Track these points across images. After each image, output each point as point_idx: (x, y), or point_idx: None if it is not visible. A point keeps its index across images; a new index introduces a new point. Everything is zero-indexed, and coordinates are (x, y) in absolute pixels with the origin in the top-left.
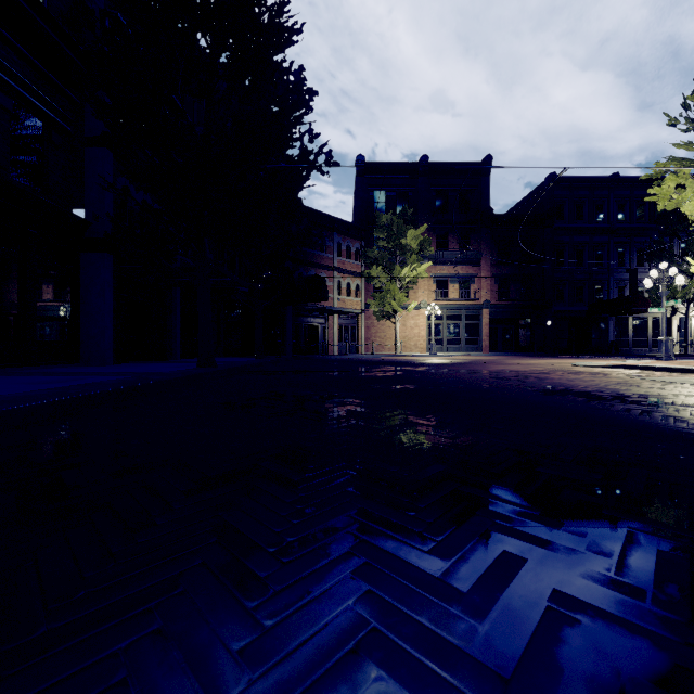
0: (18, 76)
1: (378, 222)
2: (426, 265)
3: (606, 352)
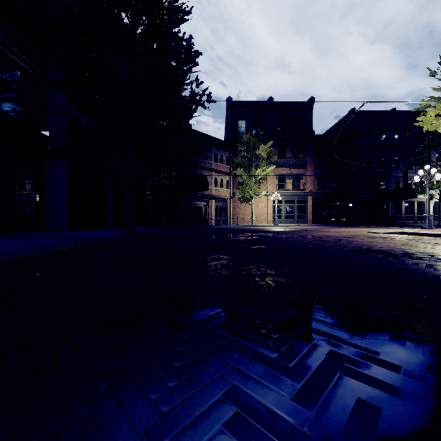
0: (3, 41)
1: (241, 140)
2: (272, 167)
3: (387, 224)
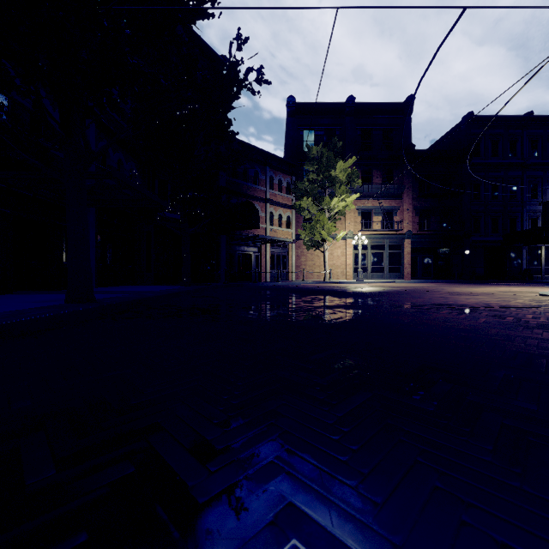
0: None
1: (309, 155)
2: (354, 196)
3: (520, 279)
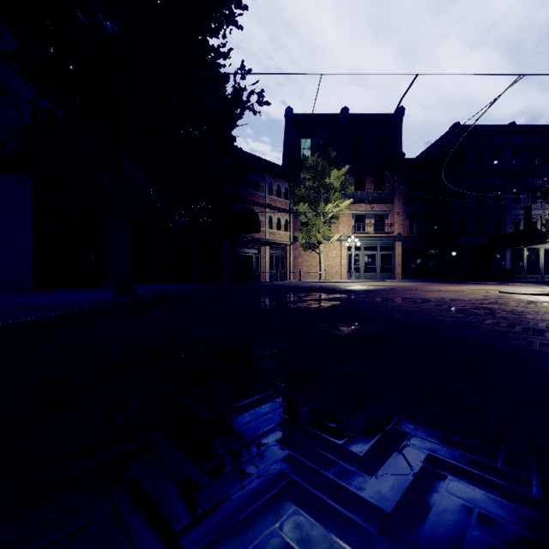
0: None
1: (305, 164)
2: (347, 202)
3: (503, 279)
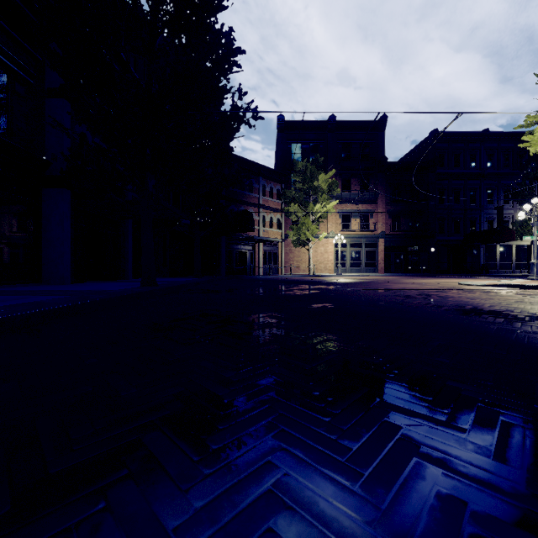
0: None
1: (295, 168)
2: (334, 202)
3: (478, 273)
